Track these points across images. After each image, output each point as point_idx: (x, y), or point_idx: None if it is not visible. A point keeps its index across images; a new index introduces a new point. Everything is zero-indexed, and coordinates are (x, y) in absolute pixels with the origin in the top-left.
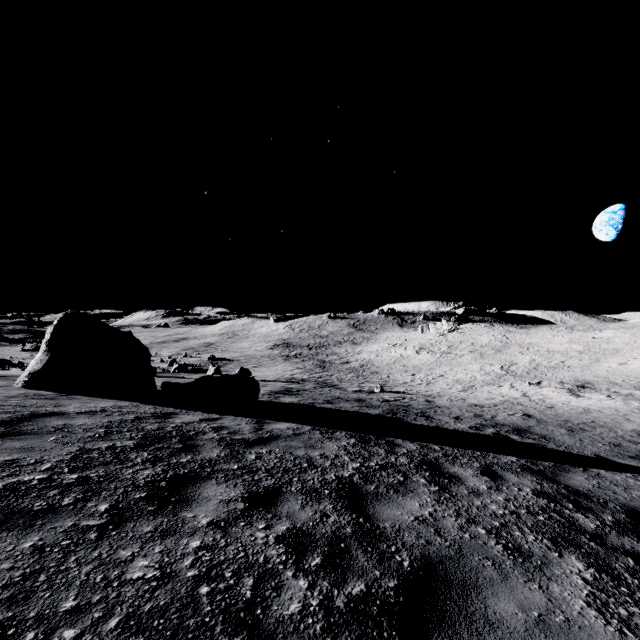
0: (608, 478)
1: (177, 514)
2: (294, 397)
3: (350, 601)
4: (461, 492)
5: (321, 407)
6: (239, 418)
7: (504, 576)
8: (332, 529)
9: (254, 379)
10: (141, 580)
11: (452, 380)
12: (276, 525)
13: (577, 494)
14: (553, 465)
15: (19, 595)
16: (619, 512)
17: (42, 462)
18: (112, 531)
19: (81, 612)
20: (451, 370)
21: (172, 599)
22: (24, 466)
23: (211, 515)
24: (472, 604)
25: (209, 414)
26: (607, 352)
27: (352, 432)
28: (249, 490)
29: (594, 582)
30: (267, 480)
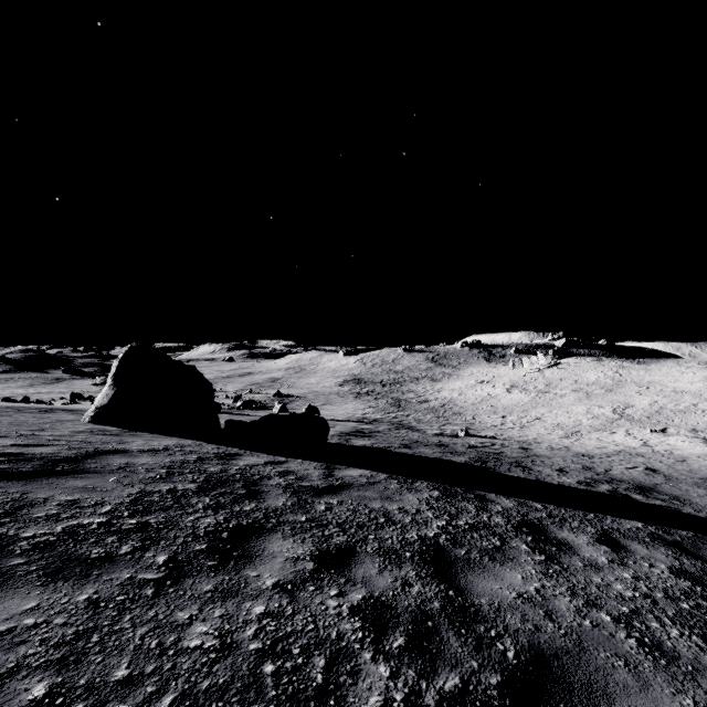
0: None
1: (239, 572)
2: (367, 439)
3: (442, 699)
4: (574, 564)
5: (397, 452)
6: (307, 462)
7: (643, 683)
8: (416, 602)
9: (323, 419)
10: (199, 650)
11: (551, 424)
12: (350, 592)
13: None
14: (693, 535)
15: (70, 657)
16: None
17: (102, 504)
18: (170, 587)
19: (133, 684)
20: (550, 412)
21: (232, 677)
22: (85, 507)
23: (276, 575)
24: None
25: (275, 456)
26: None
27: (435, 483)
28: (319, 547)
29: None
30: (339, 536)
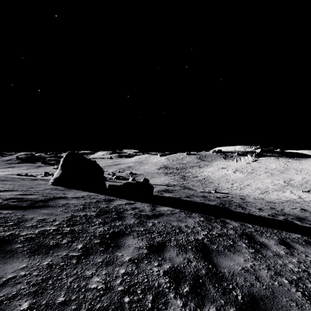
0: None
1: (114, 253)
2: (170, 193)
3: None
4: (268, 254)
5: (184, 199)
6: (143, 203)
7: None
8: (194, 270)
9: (151, 184)
10: (95, 289)
11: (254, 187)
12: (163, 264)
13: None
14: None
15: (39, 290)
16: None
17: (55, 221)
18: (83, 259)
19: (66, 304)
20: (254, 182)
21: (110, 303)
22: (48, 222)
23: (130, 255)
24: None
25: (129, 201)
26: None
27: (201, 214)
28: (149, 243)
29: None
30: (158, 238)
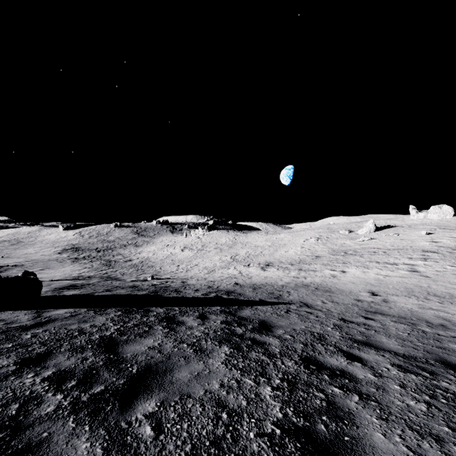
0: (260, 309)
1: None
2: (77, 290)
3: (92, 396)
4: (182, 329)
5: (100, 295)
6: (18, 311)
7: (188, 362)
8: (89, 365)
9: (36, 279)
10: None
11: (202, 267)
12: (43, 372)
13: (242, 319)
14: (238, 307)
15: None
16: (256, 323)
17: None
18: None
19: None
20: (202, 261)
21: None
22: None
23: None
24: (166, 378)
25: None
26: (281, 245)
27: (120, 308)
28: (22, 357)
29: (229, 354)
30: (40, 348)
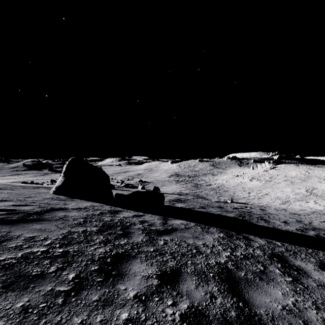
0: None
1: (114, 286)
2: (183, 204)
3: None
4: (311, 284)
5: (198, 210)
6: (154, 215)
7: None
8: (220, 311)
9: (161, 193)
10: None
11: (274, 197)
12: (179, 303)
13: None
14: None
15: None
16: None
17: (47, 239)
18: (72, 297)
19: None
20: (272, 191)
21: None
22: (37, 241)
23: (136, 289)
24: None
25: (138, 212)
26: None
27: (220, 228)
28: (160, 269)
29: None
30: (171, 261)
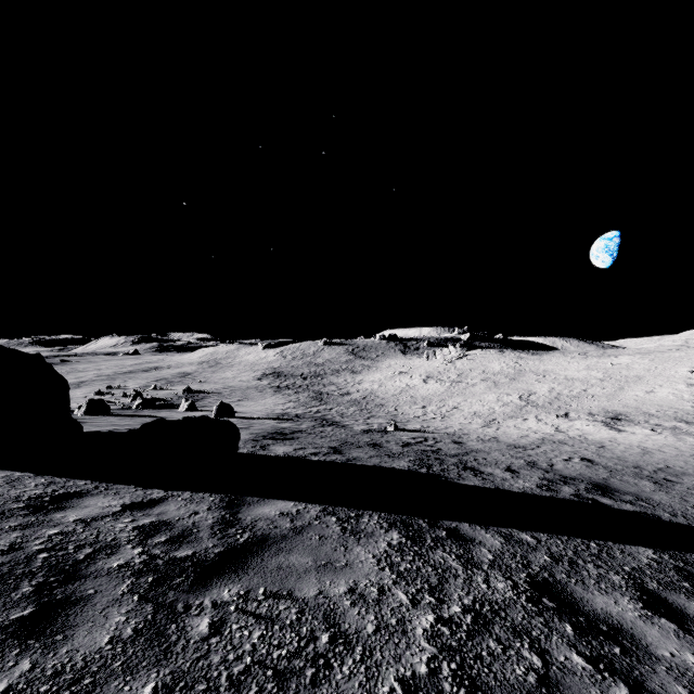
0: None
1: None
2: (288, 444)
3: None
4: None
5: (328, 461)
6: (198, 496)
7: None
8: None
9: (231, 423)
10: None
11: (469, 413)
12: None
13: None
14: None
15: None
16: None
17: None
18: None
19: None
20: (465, 401)
21: None
22: None
23: None
24: None
25: (147, 490)
26: (629, 379)
27: (387, 513)
28: None
29: None
30: None
